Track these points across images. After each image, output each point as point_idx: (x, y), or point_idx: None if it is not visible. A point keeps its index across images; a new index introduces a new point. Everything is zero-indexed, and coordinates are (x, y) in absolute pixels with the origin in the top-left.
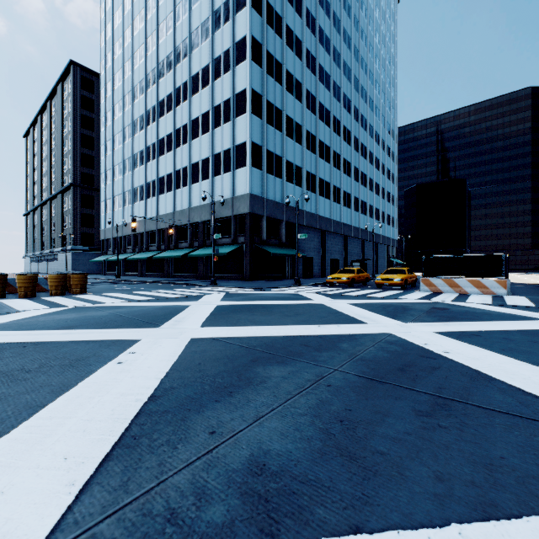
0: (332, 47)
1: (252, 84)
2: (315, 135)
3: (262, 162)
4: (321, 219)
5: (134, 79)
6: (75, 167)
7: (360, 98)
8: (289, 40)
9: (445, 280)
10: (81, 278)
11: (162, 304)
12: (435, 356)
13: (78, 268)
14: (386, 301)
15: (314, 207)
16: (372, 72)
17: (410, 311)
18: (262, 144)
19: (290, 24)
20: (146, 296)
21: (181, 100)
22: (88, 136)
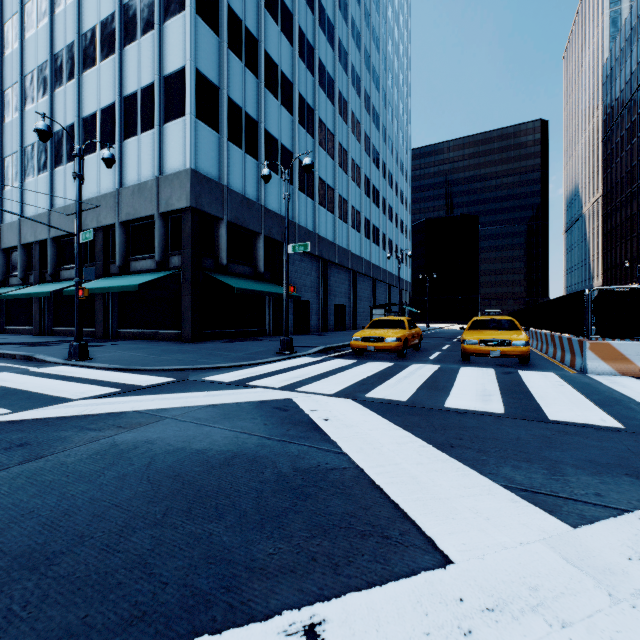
0: None
1: None
2: (313, 107)
3: (219, 117)
4: (321, 241)
5: None
6: None
7: (371, 82)
8: None
9: None
10: None
11: None
12: None
13: None
14: None
15: (311, 221)
16: (385, 55)
17: None
18: (219, 83)
19: None
20: None
21: None
22: None
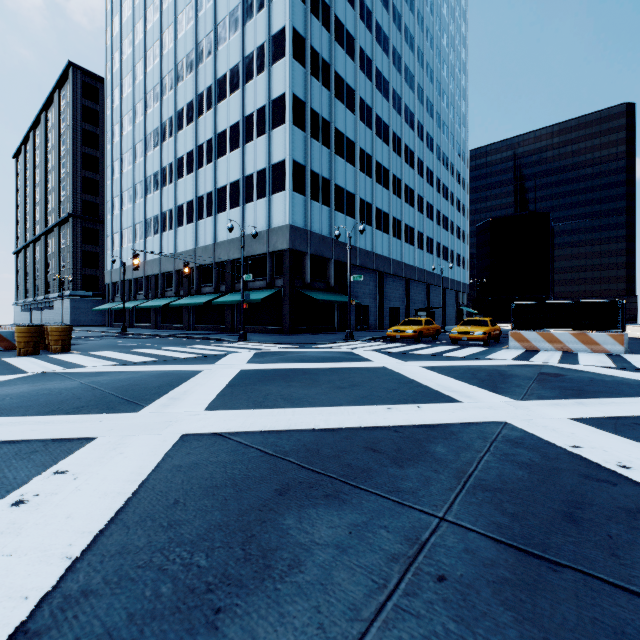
0: (391, 47)
1: (292, 88)
2: (371, 154)
3: (305, 185)
4: (378, 258)
5: (147, 84)
6: (75, 193)
7: (424, 112)
8: (339, 36)
9: (542, 334)
10: (62, 331)
11: (163, 368)
12: (611, 477)
13: (79, 318)
14: (473, 364)
15: (370, 243)
16: (439, 81)
17: (512, 378)
18: (305, 163)
19: (340, 15)
20: (147, 356)
21: (204, 109)
22: (92, 156)
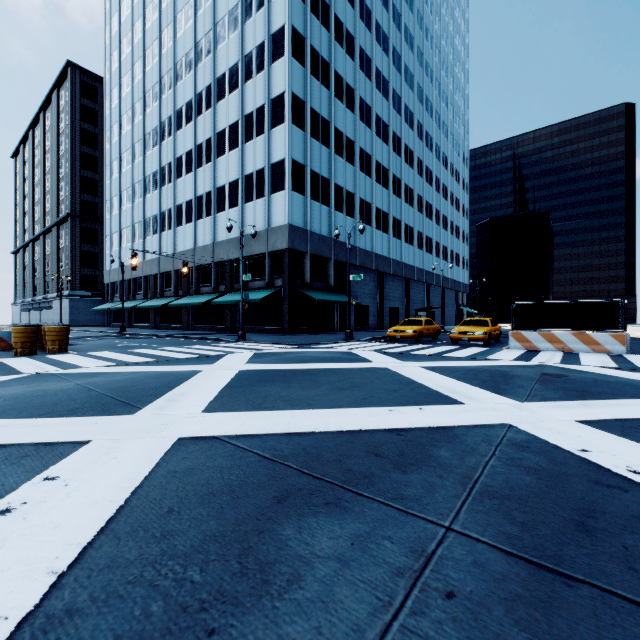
0: (391, 47)
1: (292, 87)
2: (370, 154)
3: (304, 185)
4: (377, 258)
5: (146, 83)
6: (73, 193)
7: (424, 112)
8: (338, 35)
9: (543, 334)
10: (60, 331)
11: (161, 369)
12: (622, 483)
13: (78, 318)
14: (474, 364)
15: (369, 243)
16: (439, 81)
17: (515, 379)
18: (304, 162)
19: (339, 14)
20: (145, 357)
21: (203, 108)
22: (90, 156)
